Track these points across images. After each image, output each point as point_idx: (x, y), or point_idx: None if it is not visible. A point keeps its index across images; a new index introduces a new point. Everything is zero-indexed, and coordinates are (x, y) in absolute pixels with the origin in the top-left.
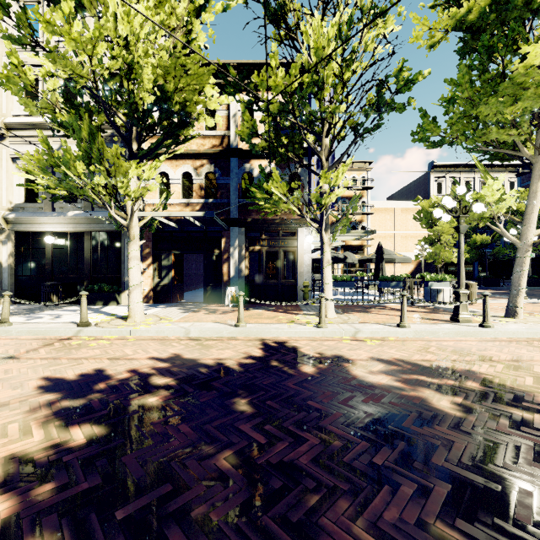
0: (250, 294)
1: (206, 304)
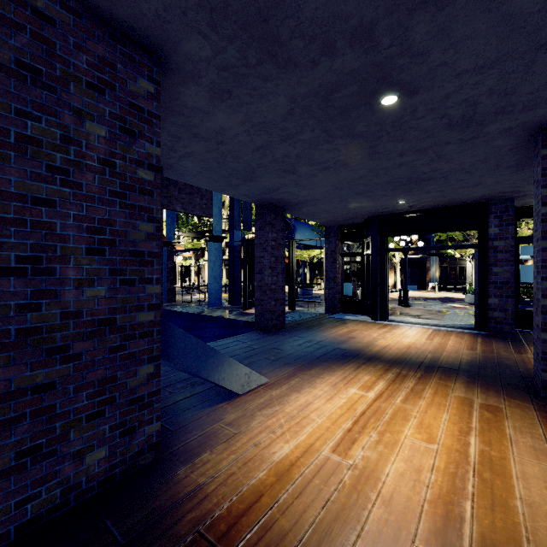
0: (440, 287)
1: (418, 290)
